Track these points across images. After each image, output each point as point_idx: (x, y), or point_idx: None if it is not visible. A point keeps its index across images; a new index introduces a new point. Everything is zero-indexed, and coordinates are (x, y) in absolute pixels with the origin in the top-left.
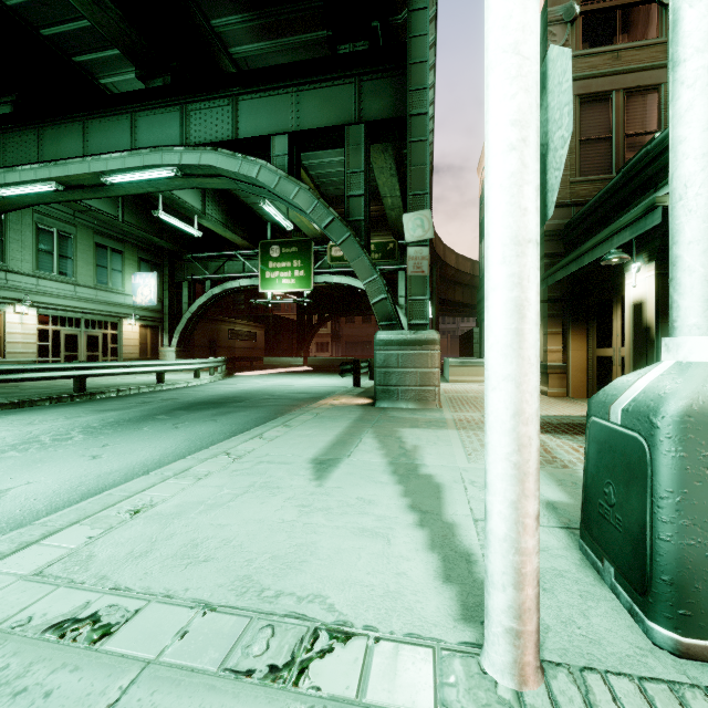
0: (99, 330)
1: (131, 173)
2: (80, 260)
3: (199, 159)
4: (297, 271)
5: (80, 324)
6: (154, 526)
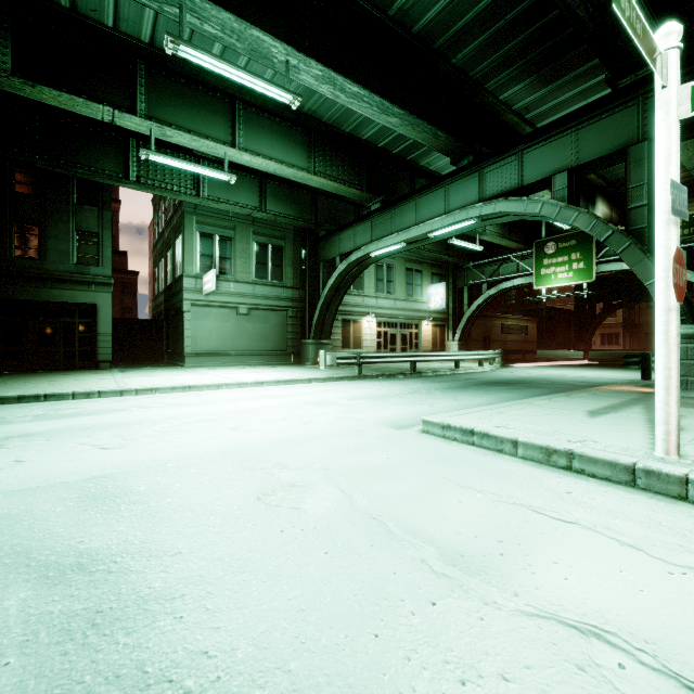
0: (407, 330)
1: (446, 228)
2: (397, 282)
3: (494, 209)
4: (574, 264)
5: (397, 326)
6: (509, 416)
